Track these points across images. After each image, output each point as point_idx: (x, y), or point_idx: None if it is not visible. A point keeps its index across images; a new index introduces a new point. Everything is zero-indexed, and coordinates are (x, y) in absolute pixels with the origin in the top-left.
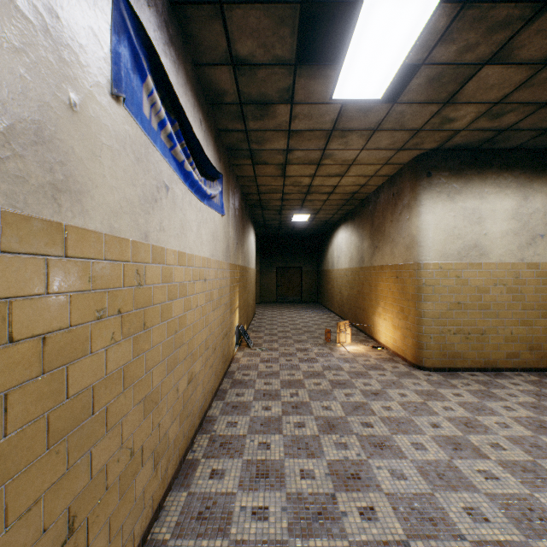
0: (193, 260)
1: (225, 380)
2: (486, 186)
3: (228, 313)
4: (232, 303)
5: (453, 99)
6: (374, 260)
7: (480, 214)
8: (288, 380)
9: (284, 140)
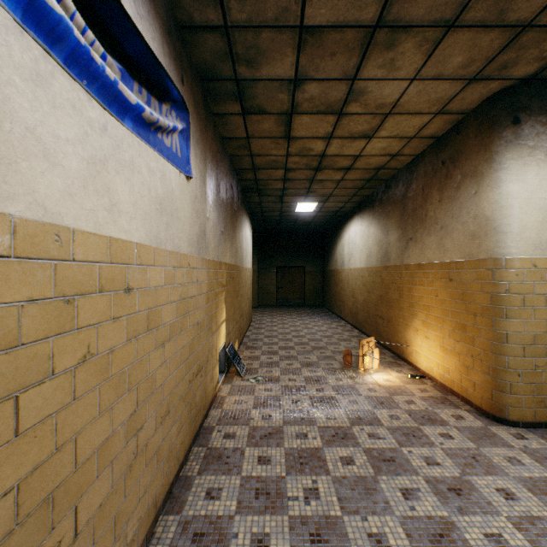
0: (63, 241)
1: (193, 451)
2: None
3: (204, 335)
4: (211, 319)
5: None
6: (407, 256)
7: None
8: (298, 451)
9: (290, 55)
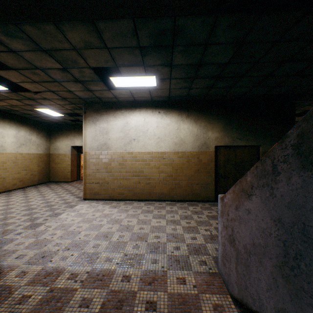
0: None
1: None
2: (6, 125)
3: None
4: None
5: (2, 100)
6: None
7: (4, 134)
8: None
9: None
